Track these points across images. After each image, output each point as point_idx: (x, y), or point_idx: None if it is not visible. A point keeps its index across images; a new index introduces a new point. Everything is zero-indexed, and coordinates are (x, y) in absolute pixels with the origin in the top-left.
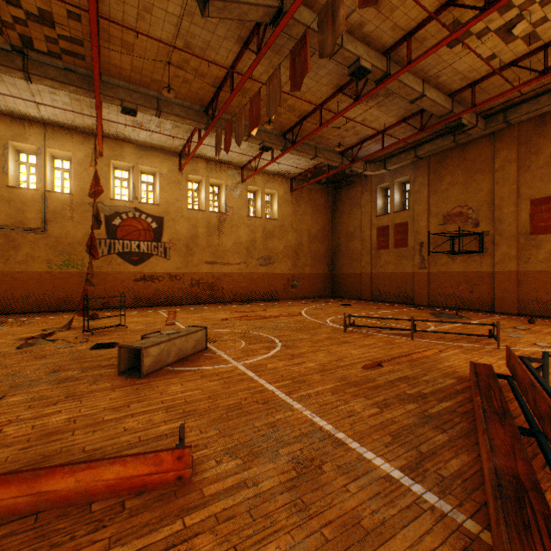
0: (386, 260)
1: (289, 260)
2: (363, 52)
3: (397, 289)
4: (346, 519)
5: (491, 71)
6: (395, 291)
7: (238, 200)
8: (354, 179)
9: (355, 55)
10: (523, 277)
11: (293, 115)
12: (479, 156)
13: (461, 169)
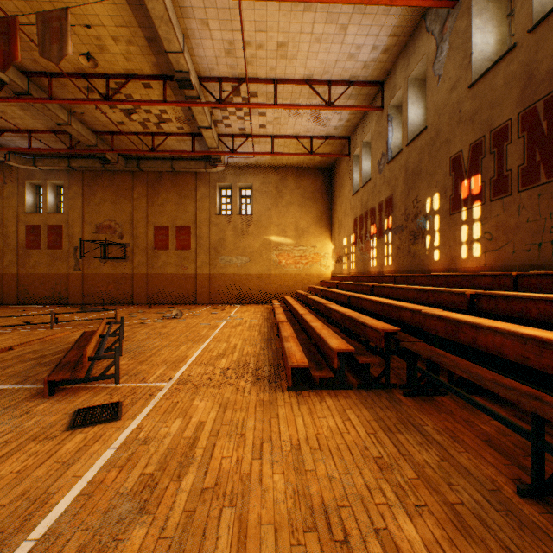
0: (38, 260)
1: None
2: None
3: (51, 290)
4: None
5: (124, 131)
6: (49, 292)
7: None
8: None
9: None
10: (151, 278)
11: None
12: (124, 184)
13: (112, 190)
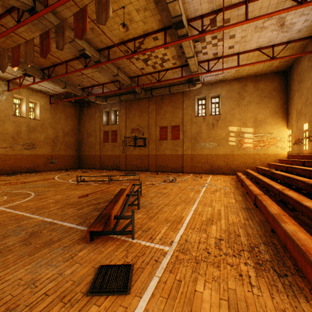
0: (108, 148)
1: (49, 146)
2: (87, 46)
3: (113, 163)
4: (47, 241)
5: (144, 73)
6: (112, 163)
7: (5, 103)
8: (91, 103)
9: (83, 47)
10: (158, 156)
11: (48, 61)
12: (144, 105)
13: (138, 109)
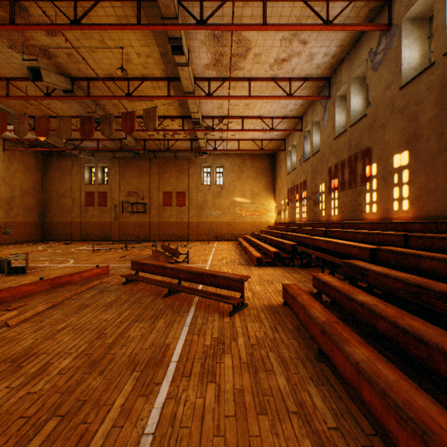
0: (93, 214)
1: (2, 210)
2: None
3: (101, 232)
4: None
5: (152, 138)
6: (99, 233)
7: None
8: (66, 154)
9: None
10: (161, 224)
11: (40, 112)
12: (144, 166)
13: (137, 170)
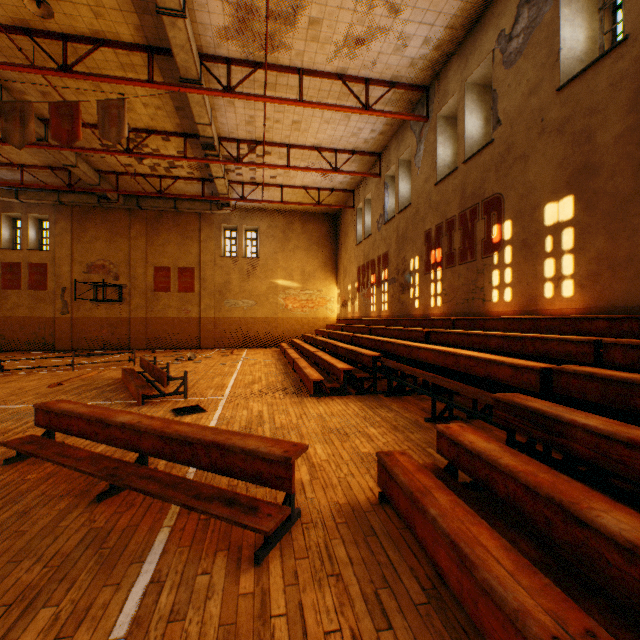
0: (17, 302)
1: None
2: None
3: (34, 335)
4: None
5: (130, 172)
6: (31, 337)
7: None
8: None
9: None
10: (151, 321)
11: None
12: (120, 222)
13: (106, 228)
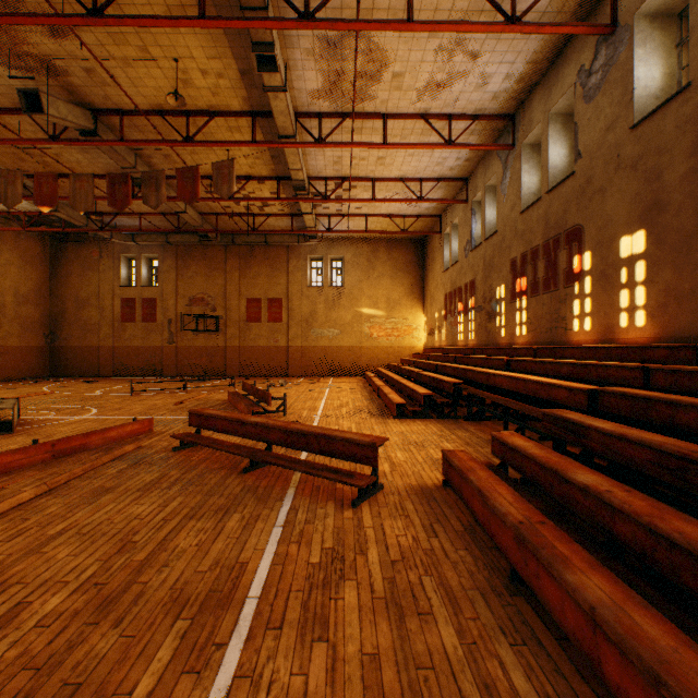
0: (133, 333)
1: None
2: None
3: (146, 363)
4: None
5: (228, 212)
6: (144, 365)
7: None
8: (90, 237)
9: None
10: (243, 350)
11: (44, 168)
12: (217, 257)
13: (205, 263)
